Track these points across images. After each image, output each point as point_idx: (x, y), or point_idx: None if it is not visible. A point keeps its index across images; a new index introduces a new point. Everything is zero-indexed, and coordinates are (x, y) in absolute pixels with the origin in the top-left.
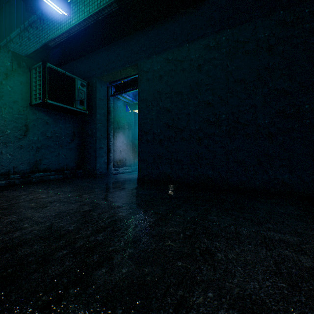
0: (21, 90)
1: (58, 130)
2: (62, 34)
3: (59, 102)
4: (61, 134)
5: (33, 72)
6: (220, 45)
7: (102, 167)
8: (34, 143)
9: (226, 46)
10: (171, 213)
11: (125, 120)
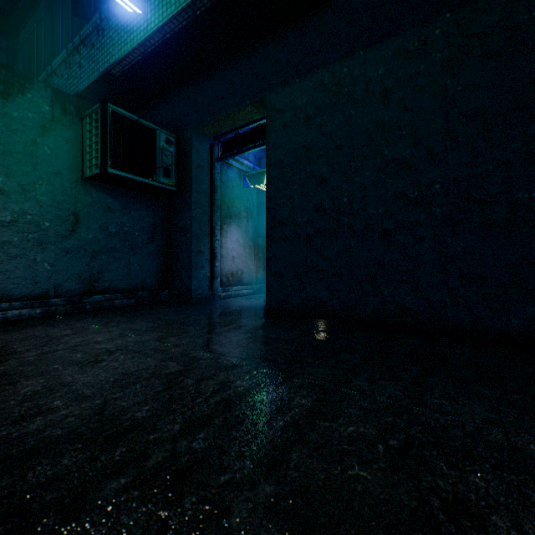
0: (68, 153)
1: (128, 222)
2: (132, 51)
3: (129, 172)
4: (132, 228)
5: (87, 122)
6: (430, 46)
7: (202, 285)
8: (88, 244)
9: (443, 47)
10: (344, 386)
11: (241, 204)
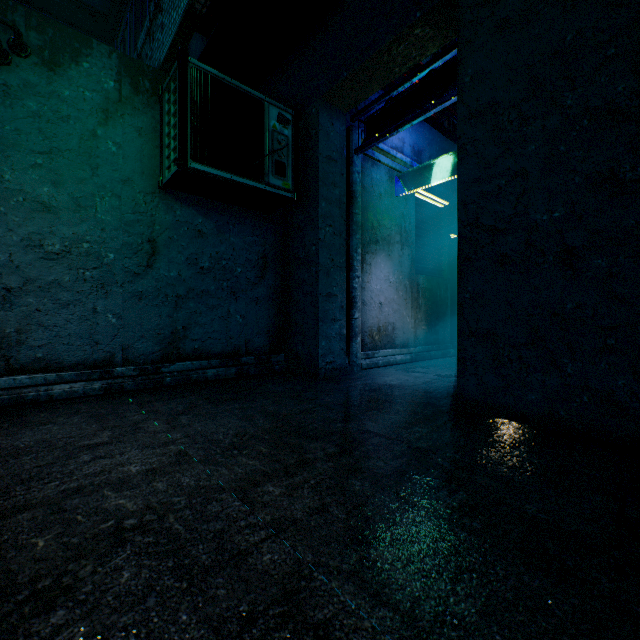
0: (141, 150)
1: (227, 252)
2: None
3: (222, 169)
4: (233, 261)
5: (165, 100)
6: None
7: (334, 348)
8: (169, 286)
9: None
10: None
11: (392, 221)
